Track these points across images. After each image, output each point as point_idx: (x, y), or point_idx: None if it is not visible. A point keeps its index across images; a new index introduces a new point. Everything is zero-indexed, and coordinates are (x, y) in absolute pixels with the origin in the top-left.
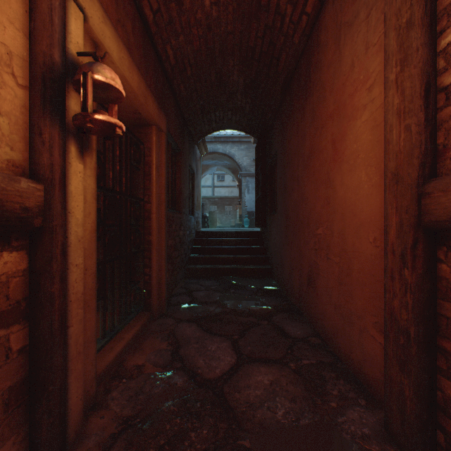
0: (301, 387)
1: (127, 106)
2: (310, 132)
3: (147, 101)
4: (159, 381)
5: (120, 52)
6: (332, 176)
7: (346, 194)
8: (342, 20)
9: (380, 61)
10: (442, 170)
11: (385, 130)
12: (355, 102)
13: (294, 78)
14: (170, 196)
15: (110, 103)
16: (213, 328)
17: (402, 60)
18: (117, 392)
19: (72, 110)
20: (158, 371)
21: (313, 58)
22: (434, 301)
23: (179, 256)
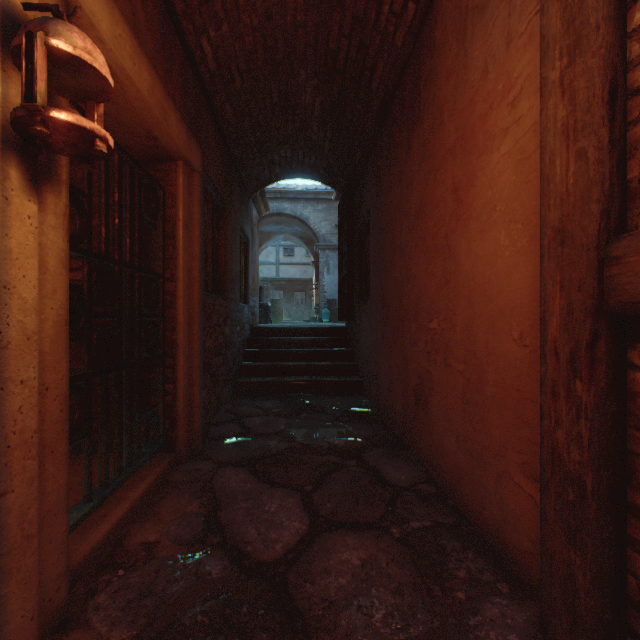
0: (411, 567)
1: (133, 123)
2: (419, 177)
3: (167, 117)
4: (181, 571)
5: (114, 25)
6: (453, 241)
7: (475, 268)
8: (470, 4)
9: (530, 59)
10: (638, 220)
11: (542, 161)
12: (490, 126)
13: (395, 100)
14: (210, 273)
15: (90, 100)
16: (273, 474)
17: (572, 47)
18: (106, 594)
19: (13, 104)
20: (181, 553)
21: (424, 67)
22: (623, 432)
23: (224, 365)
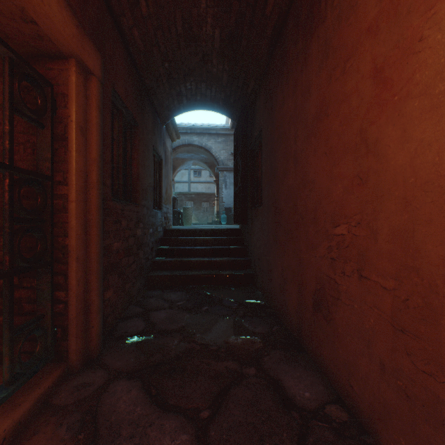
0: None
1: None
2: (319, 79)
3: None
4: None
5: None
6: (374, 133)
7: (419, 159)
8: None
9: None
10: None
11: None
12: None
13: (288, 19)
14: (121, 181)
15: None
16: (167, 391)
17: None
18: None
19: None
20: None
21: None
22: None
23: (135, 263)
